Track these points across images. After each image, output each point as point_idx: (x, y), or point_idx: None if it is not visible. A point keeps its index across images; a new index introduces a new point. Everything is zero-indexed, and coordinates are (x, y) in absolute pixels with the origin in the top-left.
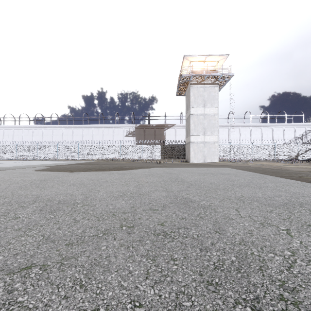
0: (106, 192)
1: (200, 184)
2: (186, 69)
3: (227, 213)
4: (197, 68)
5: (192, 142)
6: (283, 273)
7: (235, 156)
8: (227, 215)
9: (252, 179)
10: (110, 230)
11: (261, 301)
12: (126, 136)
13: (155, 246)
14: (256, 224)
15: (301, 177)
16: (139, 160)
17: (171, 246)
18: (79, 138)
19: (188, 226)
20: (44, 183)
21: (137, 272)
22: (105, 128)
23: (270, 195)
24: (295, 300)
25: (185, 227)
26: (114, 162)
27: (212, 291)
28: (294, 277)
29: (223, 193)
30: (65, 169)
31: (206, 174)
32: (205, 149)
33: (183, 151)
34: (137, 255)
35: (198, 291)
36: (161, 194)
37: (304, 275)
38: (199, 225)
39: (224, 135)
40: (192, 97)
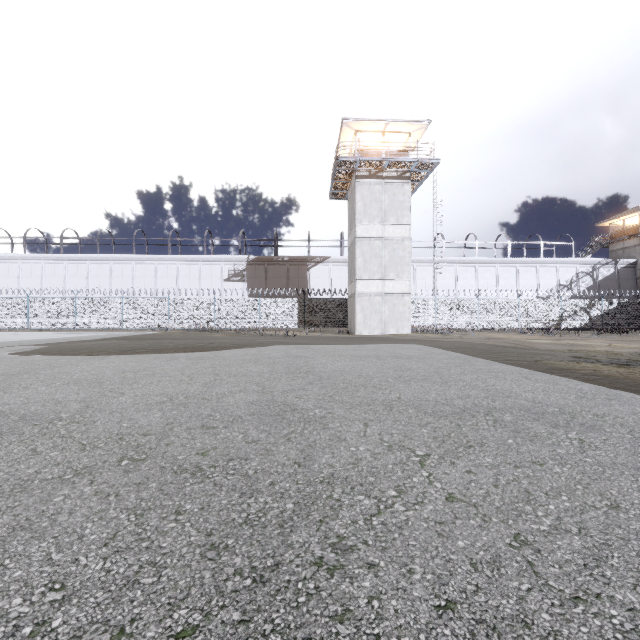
0: (136, 396)
1: (338, 378)
2: (349, 147)
3: (344, 430)
4: (369, 145)
5: (360, 293)
6: (355, 525)
7: (445, 322)
8: (341, 434)
9: (446, 366)
10: (93, 467)
11: (280, 568)
12: (227, 280)
13: (162, 491)
14: (380, 448)
15: (537, 361)
16: (254, 330)
17: (192, 490)
18: (125, 284)
19: (252, 455)
20: (12, 381)
21: (95, 536)
22: (182, 262)
23: (450, 396)
24: (337, 564)
25: (246, 456)
26: (199, 334)
27: (207, 559)
28: (367, 530)
29: (368, 393)
30: (78, 350)
31: (366, 358)
32: (386, 308)
33: (343, 312)
34: (115, 509)
35: (182, 561)
36: (246, 397)
37: (387, 527)
38: (273, 453)
39: (426, 281)
40: (359, 203)
